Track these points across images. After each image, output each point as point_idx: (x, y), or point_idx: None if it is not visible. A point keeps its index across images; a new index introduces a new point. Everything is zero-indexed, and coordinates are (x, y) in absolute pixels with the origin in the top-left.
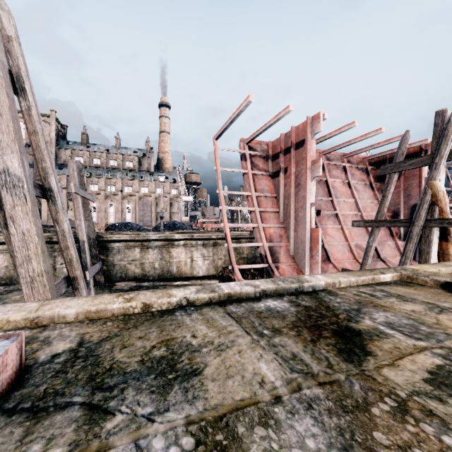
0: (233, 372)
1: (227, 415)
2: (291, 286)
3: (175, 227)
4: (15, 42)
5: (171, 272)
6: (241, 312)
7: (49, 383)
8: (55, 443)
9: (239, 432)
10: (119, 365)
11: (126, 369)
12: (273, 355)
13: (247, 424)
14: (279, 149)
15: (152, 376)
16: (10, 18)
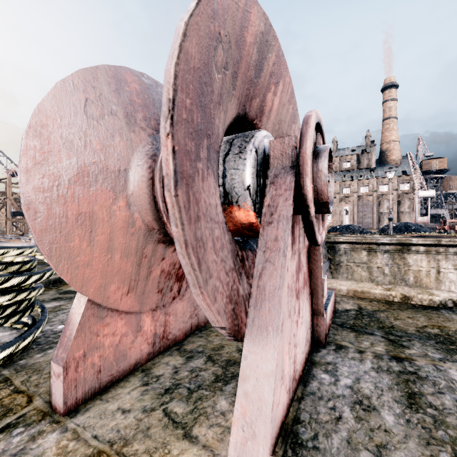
0: None
1: None
2: None
3: (408, 229)
4: None
5: (406, 282)
6: None
7: (353, 321)
8: (376, 346)
9: None
10: (398, 327)
11: (406, 331)
12: None
13: None
14: None
15: (433, 341)
16: None
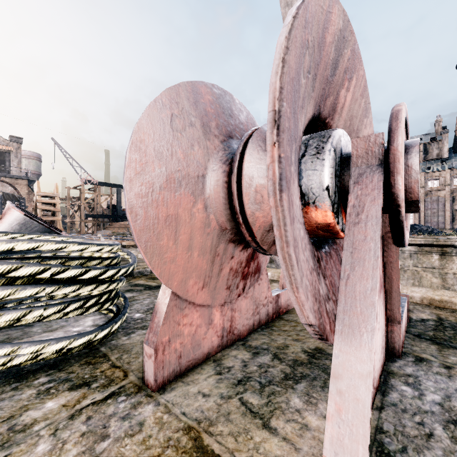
0: None
1: None
2: None
3: None
4: None
5: None
6: None
7: (432, 332)
8: None
9: None
10: None
11: None
12: None
13: None
14: None
15: None
16: None
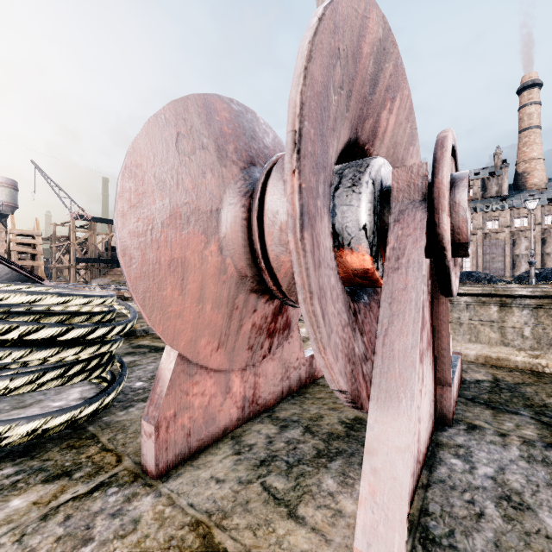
0: None
1: None
2: None
3: None
4: None
5: None
6: None
7: (487, 395)
8: (523, 428)
9: None
10: None
11: None
12: None
13: None
14: None
15: None
16: None
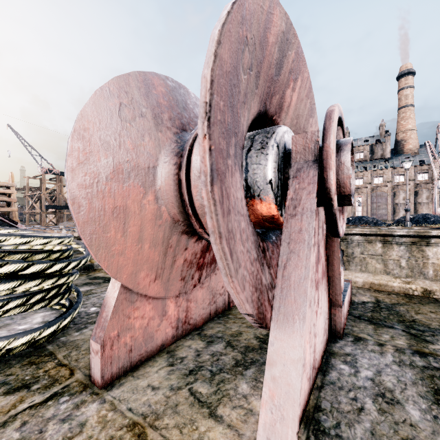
0: None
1: None
2: None
3: (426, 221)
4: None
5: (425, 275)
6: None
7: (370, 313)
8: (397, 339)
9: None
10: (420, 321)
11: (429, 326)
12: None
13: None
14: None
15: None
16: None
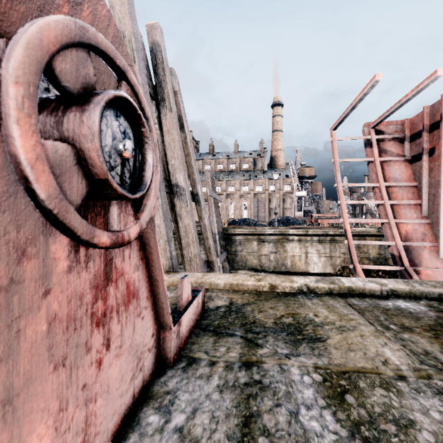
0: (355, 348)
1: (349, 373)
2: (431, 290)
3: (288, 222)
4: (178, 94)
5: (286, 266)
6: (364, 306)
7: (219, 321)
8: (232, 350)
9: (360, 385)
10: (259, 321)
11: (265, 325)
12: (400, 346)
13: (368, 383)
14: (421, 126)
15: (285, 334)
16: (176, 78)
